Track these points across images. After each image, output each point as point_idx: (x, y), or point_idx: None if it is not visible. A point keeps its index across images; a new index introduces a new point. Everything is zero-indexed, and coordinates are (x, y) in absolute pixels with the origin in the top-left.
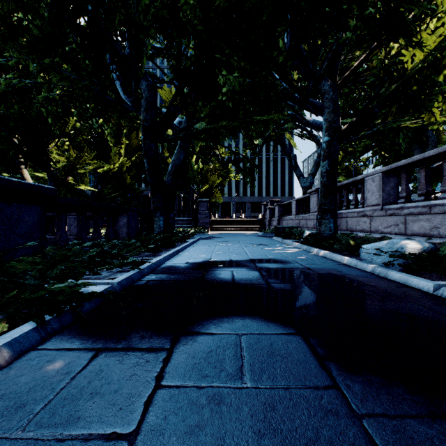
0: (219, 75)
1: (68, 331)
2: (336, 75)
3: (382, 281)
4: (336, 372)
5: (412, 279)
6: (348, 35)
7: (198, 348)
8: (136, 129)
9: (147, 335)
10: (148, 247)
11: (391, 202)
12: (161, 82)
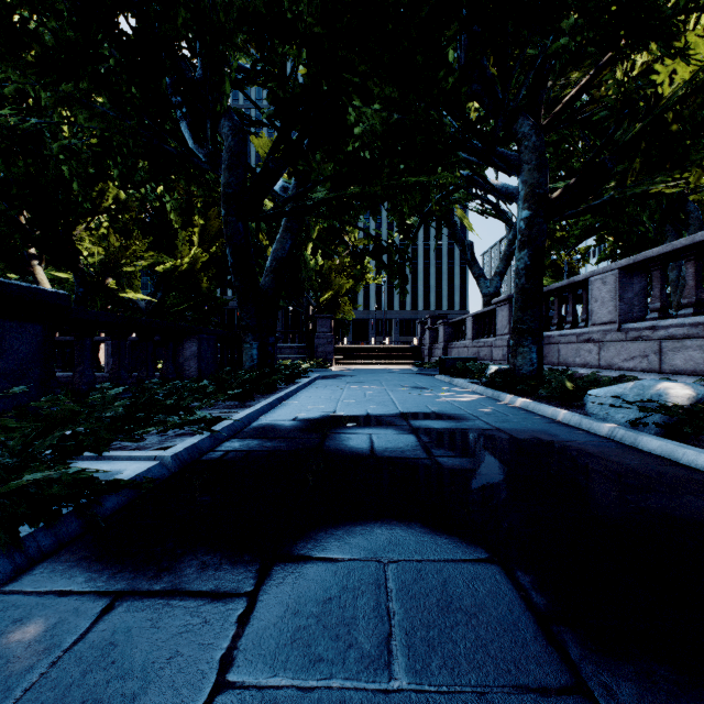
0: (349, 107)
1: (69, 552)
2: (540, 111)
3: (629, 454)
4: (579, 652)
5: (683, 451)
6: (563, 42)
7: (305, 593)
8: (218, 204)
9: (212, 562)
10: (229, 392)
11: (635, 318)
12: (255, 125)
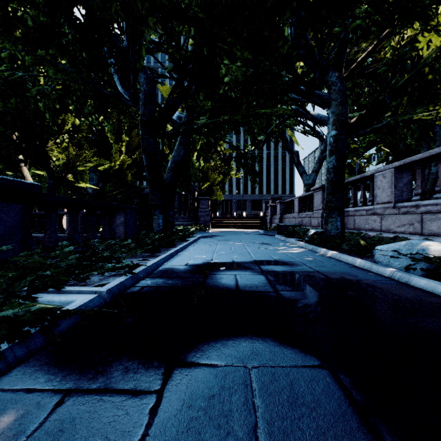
0: (221, 64)
1: (36, 359)
2: (342, 68)
3: (405, 289)
4: (391, 439)
5: None
6: (358, 22)
7: (196, 391)
8: (137, 127)
9: (132, 367)
10: (144, 248)
11: (404, 199)
12: (161, 77)
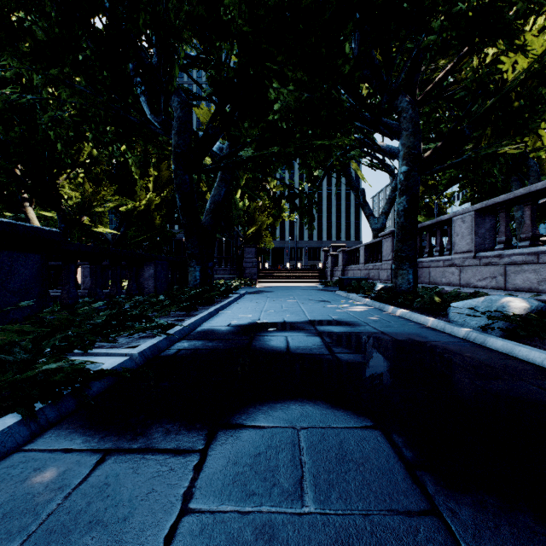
0: (270, 88)
1: (68, 422)
2: (415, 90)
3: (479, 351)
4: (434, 488)
5: (519, 349)
6: (432, 38)
7: (241, 450)
8: (168, 158)
9: (173, 429)
10: (179, 305)
11: (487, 248)
12: (197, 99)
